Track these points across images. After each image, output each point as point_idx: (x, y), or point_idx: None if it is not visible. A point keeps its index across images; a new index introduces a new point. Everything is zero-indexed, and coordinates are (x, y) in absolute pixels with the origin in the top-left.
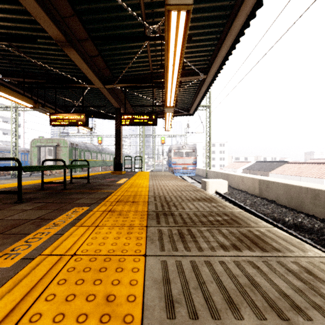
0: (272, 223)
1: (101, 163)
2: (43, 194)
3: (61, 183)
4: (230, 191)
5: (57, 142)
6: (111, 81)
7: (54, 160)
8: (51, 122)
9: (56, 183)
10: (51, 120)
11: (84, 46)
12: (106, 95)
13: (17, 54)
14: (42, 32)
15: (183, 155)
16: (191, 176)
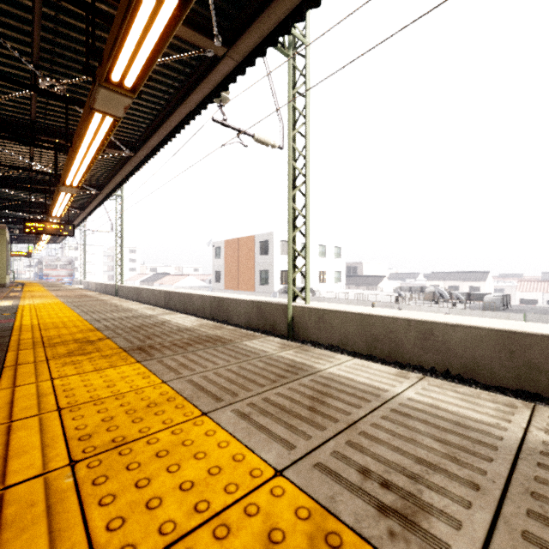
0: None
1: None
2: None
3: None
4: None
5: None
6: None
7: None
8: None
9: None
10: None
11: None
12: None
13: None
14: None
15: None
16: None
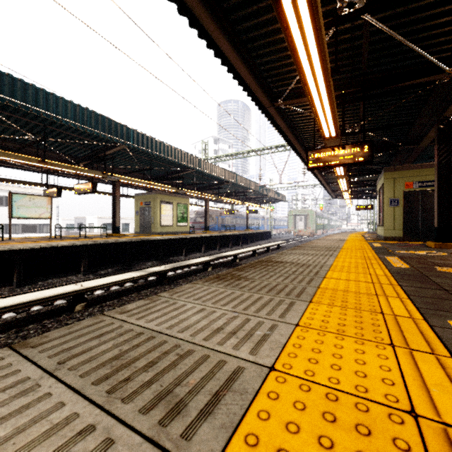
0: None
1: (322, 226)
2: None
3: None
4: None
5: (305, 212)
6: None
7: None
8: (356, 209)
9: None
10: (356, 208)
11: None
12: None
13: None
14: None
15: None
16: None
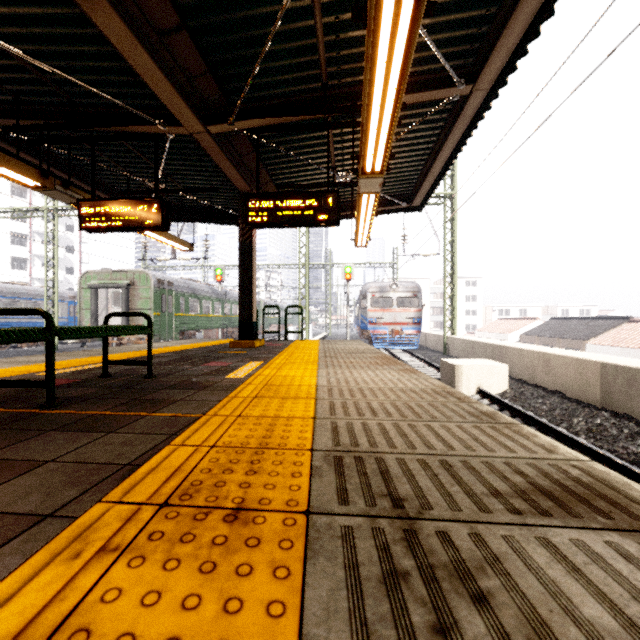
0: None
1: (222, 321)
2: None
3: (38, 383)
4: (515, 389)
5: (130, 279)
6: (224, 115)
7: (19, 313)
8: (82, 221)
9: (25, 383)
10: (81, 216)
11: None
12: (215, 156)
13: None
14: None
15: (389, 304)
16: (409, 349)
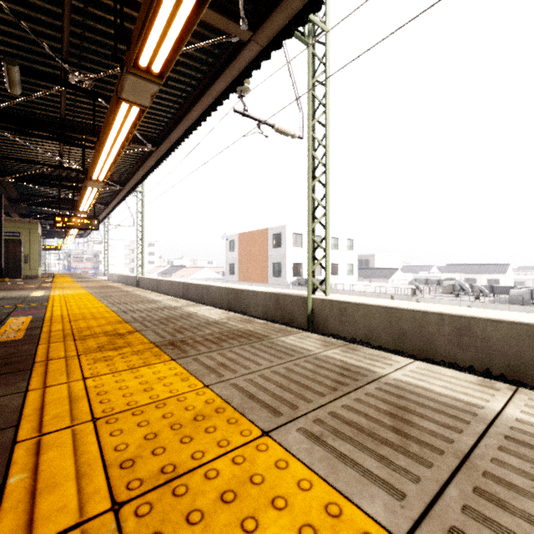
0: None
1: None
2: None
3: None
4: None
5: None
6: None
7: None
8: None
9: None
10: None
11: None
12: None
13: None
14: None
15: None
16: None
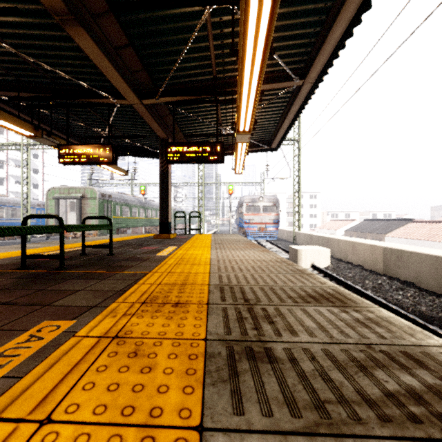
0: (426, 326)
1: (145, 222)
2: (16, 278)
3: (55, 256)
4: (334, 264)
5: (82, 193)
6: (152, 93)
7: (44, 217)
8: (61, 158)
9: (47, 256)
10: (60, 155)
11: (102, 28)
12: (146, 117)
13: (3, 50)
14: (32, 2)
15: (258, 210)
16: (271, 240)
